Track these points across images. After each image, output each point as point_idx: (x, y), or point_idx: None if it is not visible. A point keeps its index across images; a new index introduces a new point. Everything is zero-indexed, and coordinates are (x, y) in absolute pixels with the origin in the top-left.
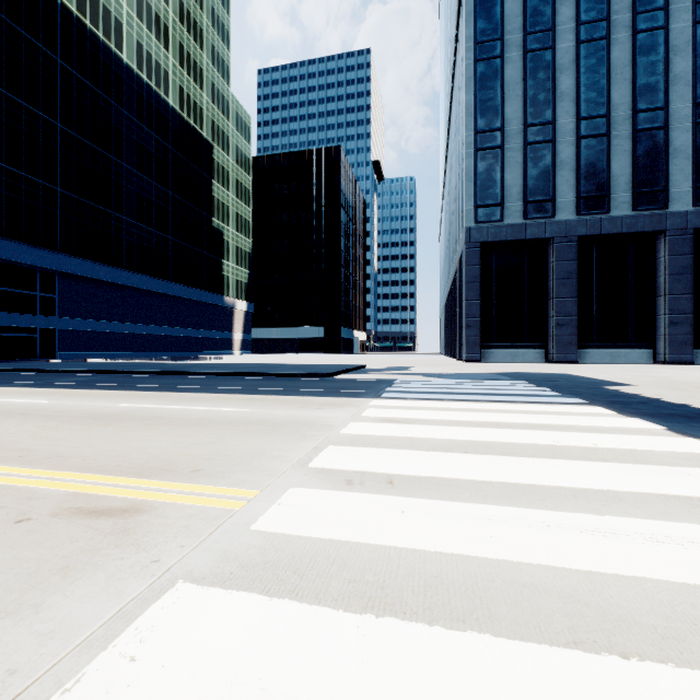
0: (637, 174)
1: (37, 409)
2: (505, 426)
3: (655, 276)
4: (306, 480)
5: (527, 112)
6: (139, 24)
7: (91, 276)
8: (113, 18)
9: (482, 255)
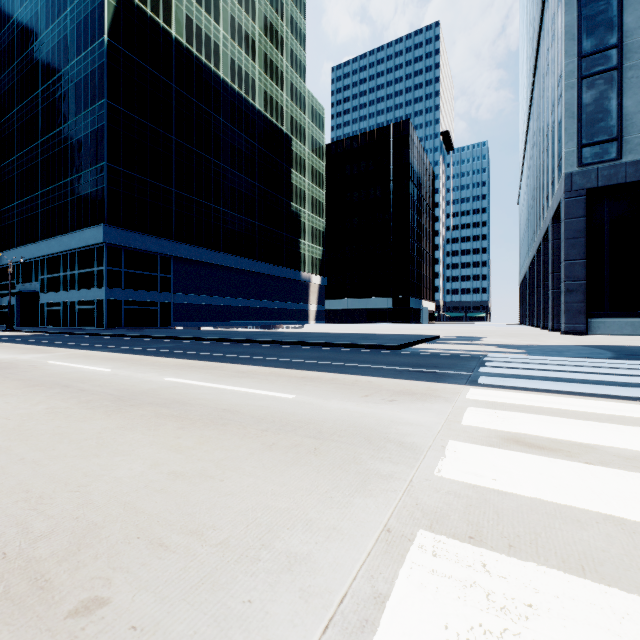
0: None
1: (86, 380)
2: None
3: None
4: None
5: None
6: (232, 44)
7: (196, 258)
8: (212, 42)
9: (588, 204)
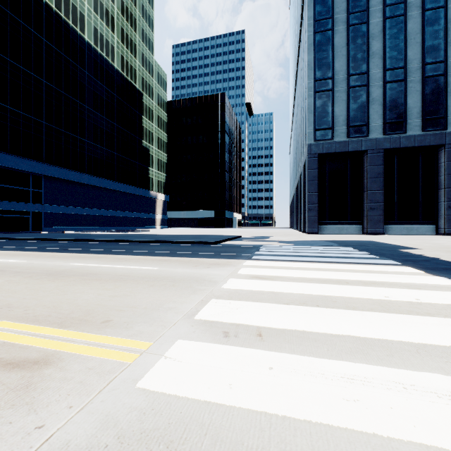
0: (425, 106)
1: (13, 267)
2: (344, 282)
3: (438, 175)
4: (191, 332)
5: (350, 66)
6: (95, 16)
7: (64, 178)
8: (78, 12)
9: (319, 162)
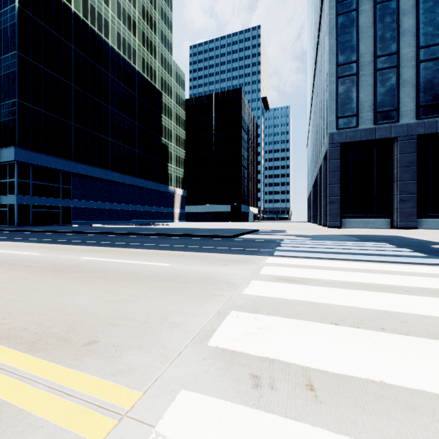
0: None
1: (25, 260)
2: (402, 290)
3: None
4: (203, 372)
5: (377, 47)
6: (118, 21)
7: (90, 175)
8: (103, 19)
9: (342, 152)
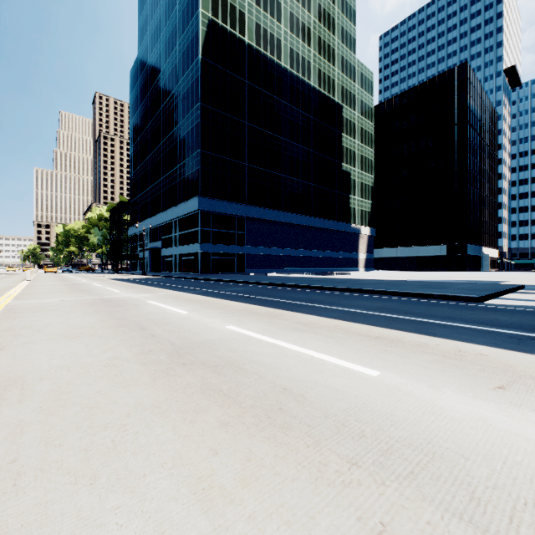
0: None
1: (162, 323)
2: None
3: None
4: None
5: None
6: (291, 36)
7: (263, 218)
8: (275, 39)
9: None
